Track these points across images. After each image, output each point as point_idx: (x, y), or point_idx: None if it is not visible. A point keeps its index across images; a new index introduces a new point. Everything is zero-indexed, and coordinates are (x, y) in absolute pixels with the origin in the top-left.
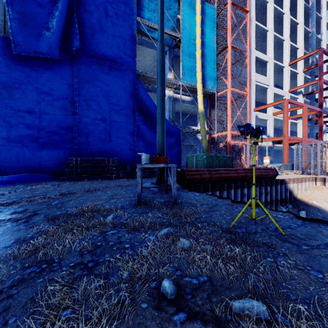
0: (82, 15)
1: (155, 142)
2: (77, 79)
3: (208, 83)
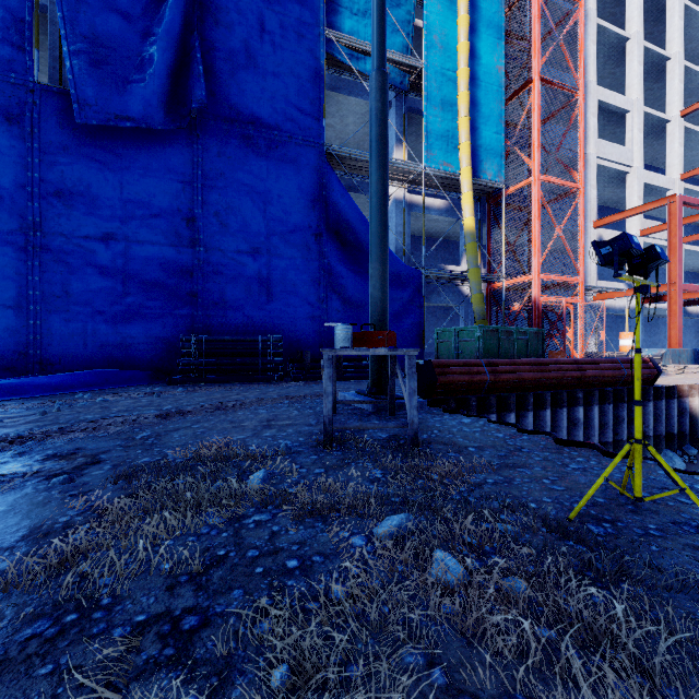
0: (211, 34)
1: (365, 301)
2: (201, 170)
3: (485, 166)
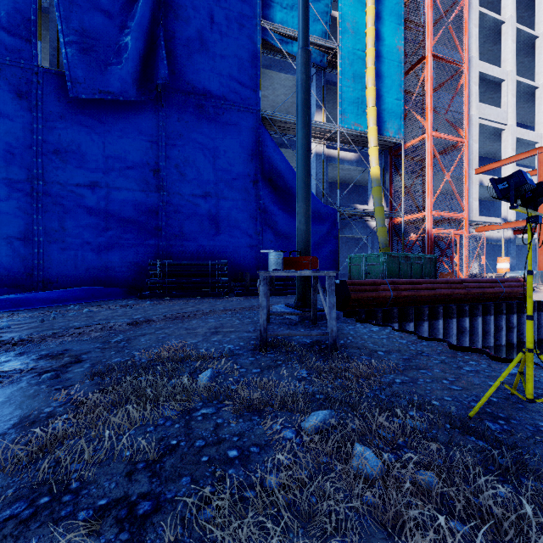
0: (172, 26)
1: (292, 233)
2: (165, 132)
3: (388, 126)
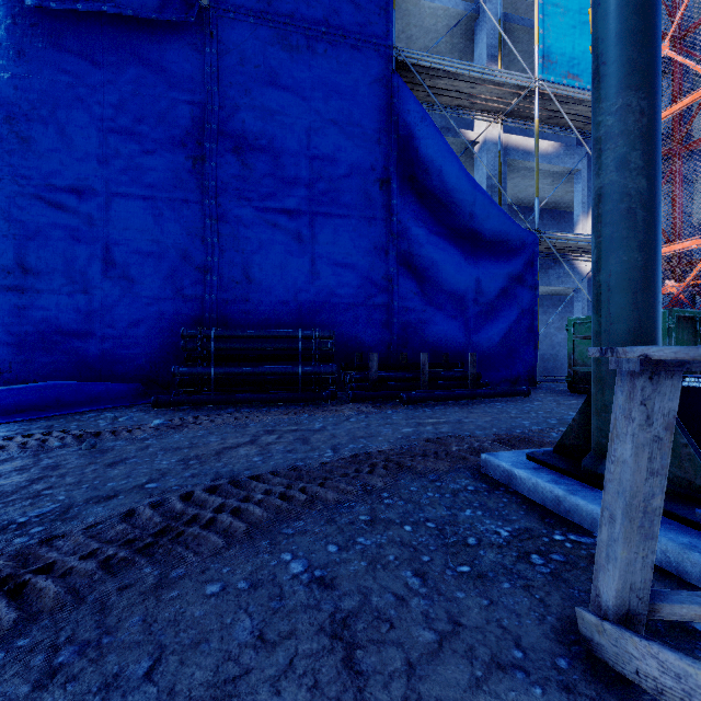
0: None
1: (453, 278)
2: (215, 86)
3: None
